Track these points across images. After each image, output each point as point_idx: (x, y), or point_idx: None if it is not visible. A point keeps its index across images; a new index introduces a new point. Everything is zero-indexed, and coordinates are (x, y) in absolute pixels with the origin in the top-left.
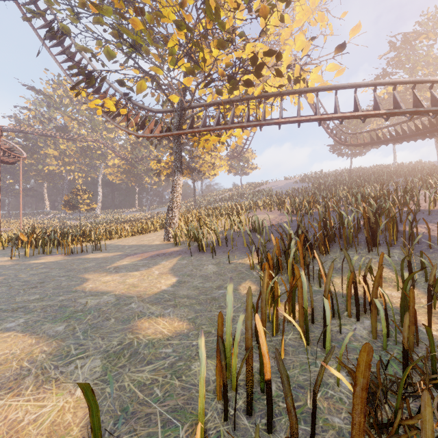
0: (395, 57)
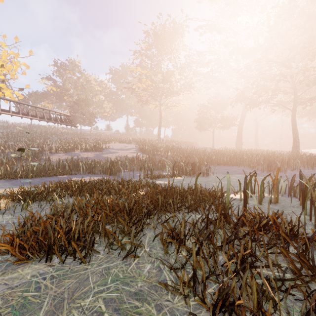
0: (57, 71)
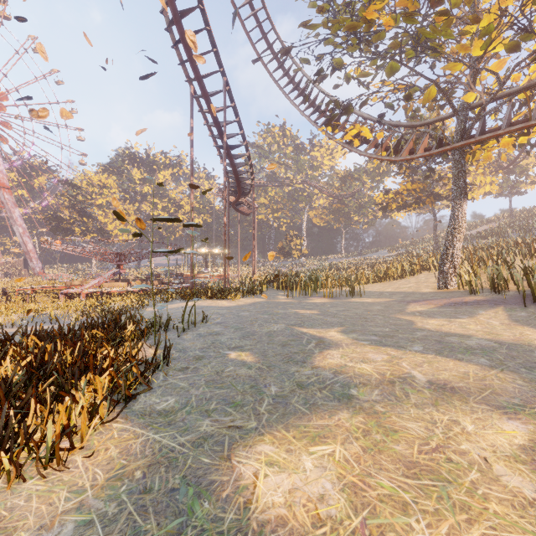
0: None
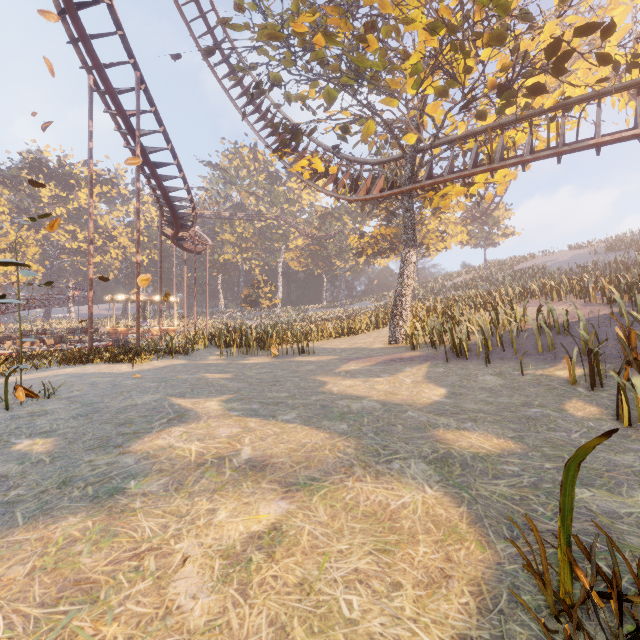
0: None
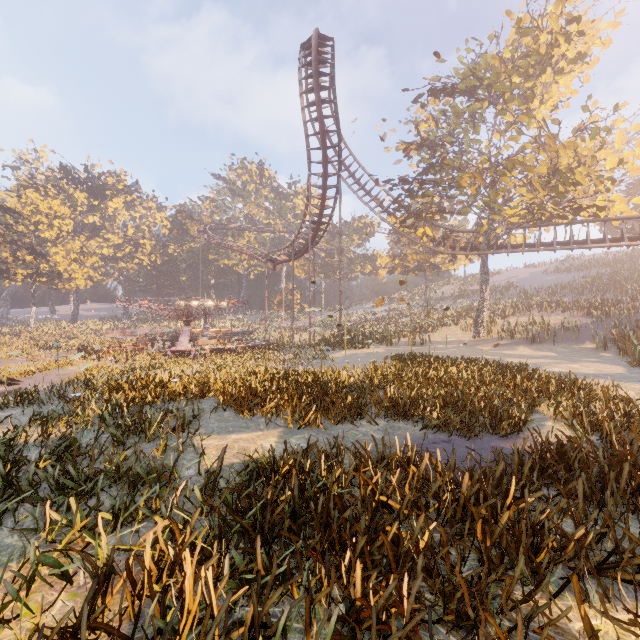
0: None
